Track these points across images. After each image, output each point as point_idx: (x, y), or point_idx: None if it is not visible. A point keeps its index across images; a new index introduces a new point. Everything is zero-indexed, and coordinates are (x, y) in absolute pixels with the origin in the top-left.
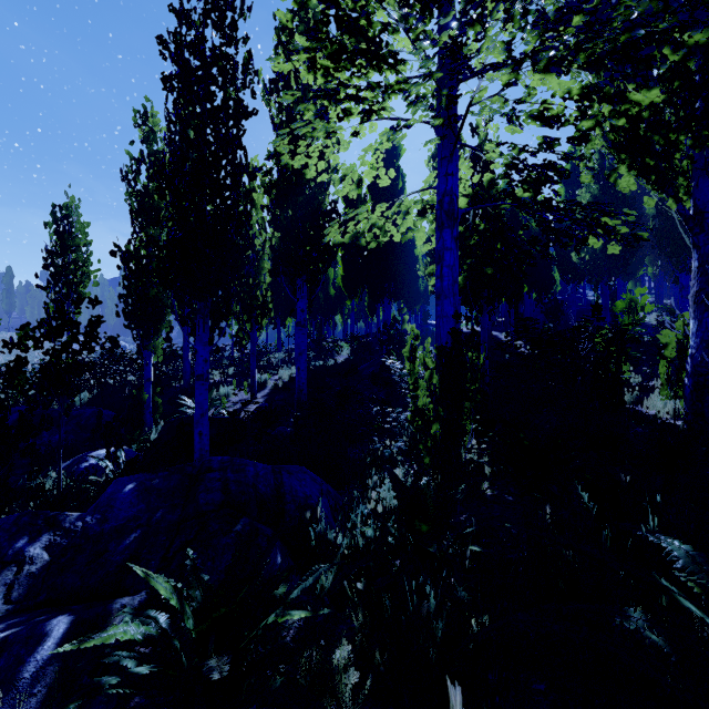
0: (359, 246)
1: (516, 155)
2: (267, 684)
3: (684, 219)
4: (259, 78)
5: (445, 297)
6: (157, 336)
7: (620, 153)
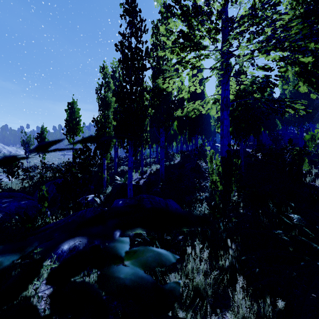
0: (188, 116)
1: (254, 79)
2: (178, 245)
3: None
4: (151, 55)
5: (224, 137)
6: (108, 152)
7: (299, 77)
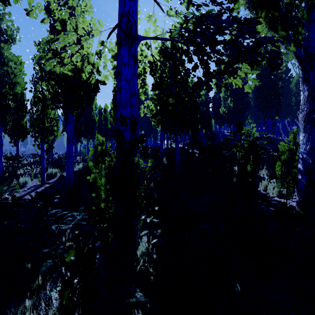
0: (81, 79)
1: (186, 9)
2: None
3: (299, 60)
4: None
5: (123, 107)
6: None
7: (260, 3)
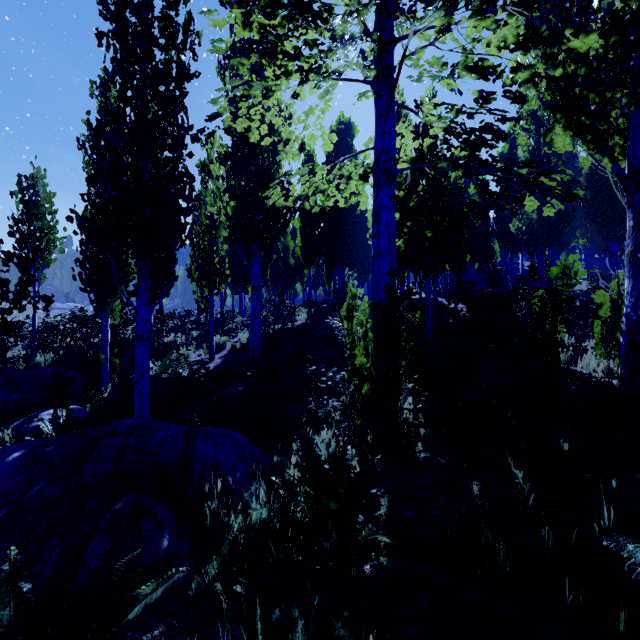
0: (303, 210)
1: (454, 117)
2: None
3: (619, 179)
4: (200, 39)
5: (382, 256)
6: (114, 299)
7: (556, 112)
